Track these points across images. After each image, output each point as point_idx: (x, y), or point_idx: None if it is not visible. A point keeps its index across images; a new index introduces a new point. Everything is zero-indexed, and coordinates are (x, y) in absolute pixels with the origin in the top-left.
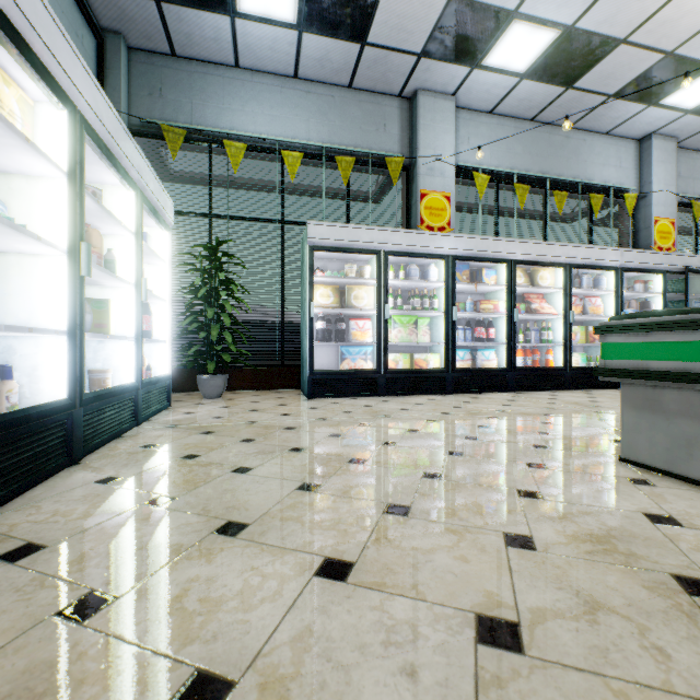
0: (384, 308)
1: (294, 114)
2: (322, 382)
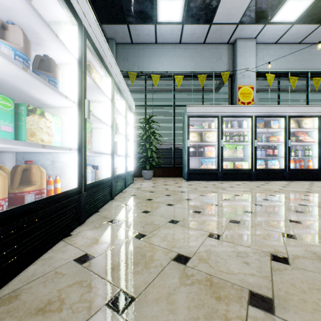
0: (221, 141)
1: (179, 59)
2: (192, 174)
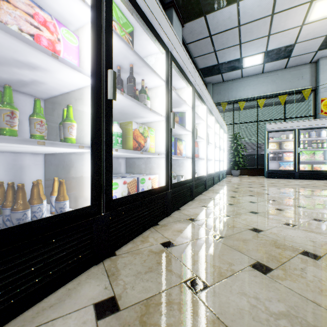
0: (297, 149)
1: (262, 85)
2: (271, 173)
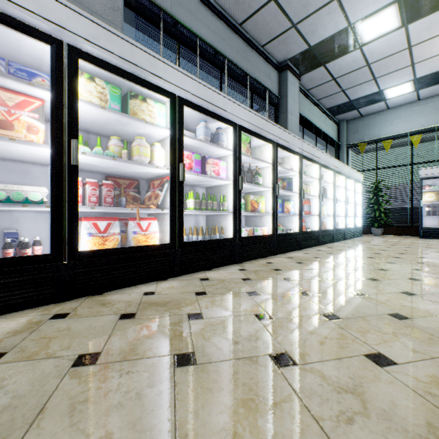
0: None
1: (418, 116)
2: (426, 232)
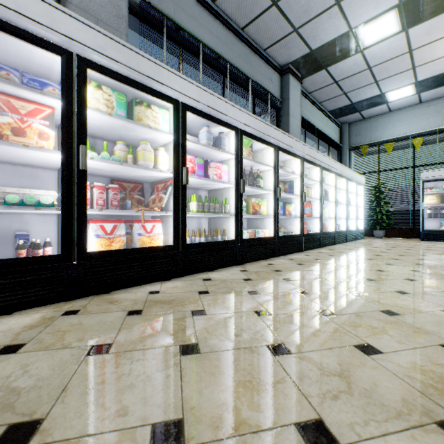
0: None
1: (419, 119)
2: (428, 235)
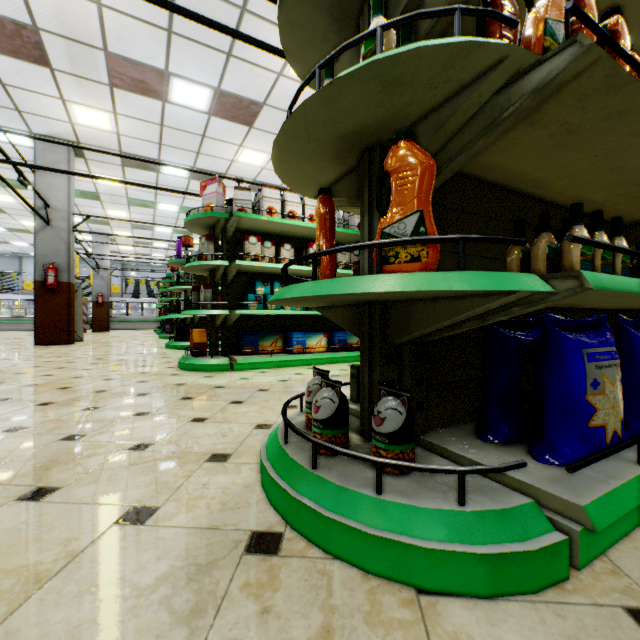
0: None
1: None
2: None
